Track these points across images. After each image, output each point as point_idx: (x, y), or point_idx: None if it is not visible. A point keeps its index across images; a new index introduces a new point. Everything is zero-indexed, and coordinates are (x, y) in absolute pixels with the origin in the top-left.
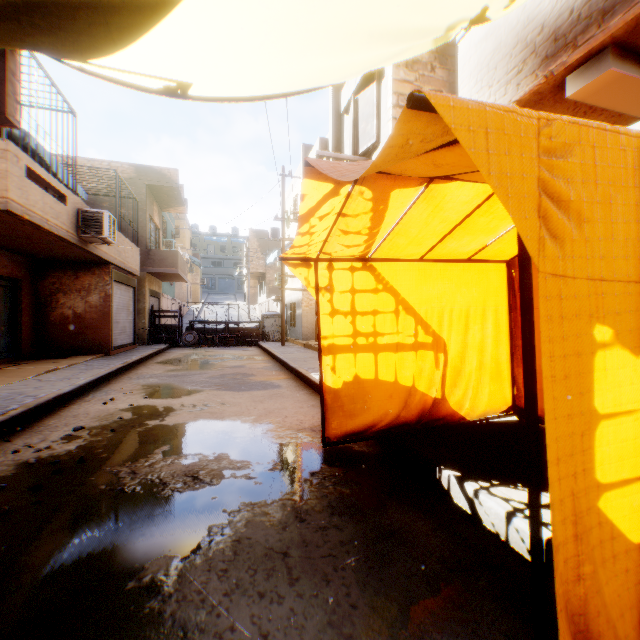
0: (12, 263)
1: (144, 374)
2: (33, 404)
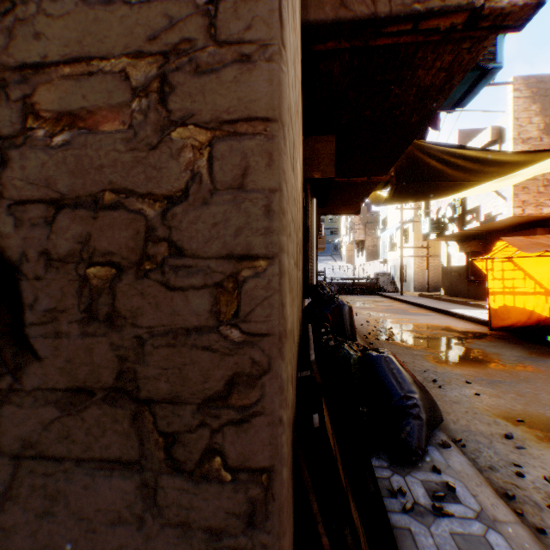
0: None
1: None
2: None
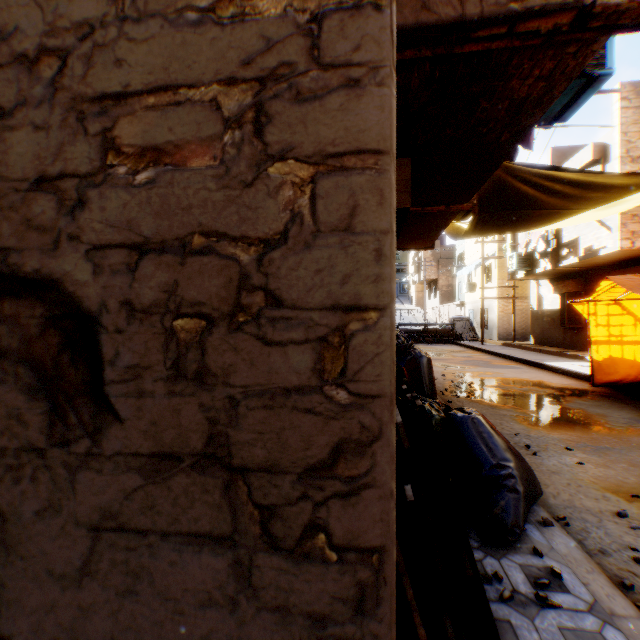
0: None
1: None
2: None
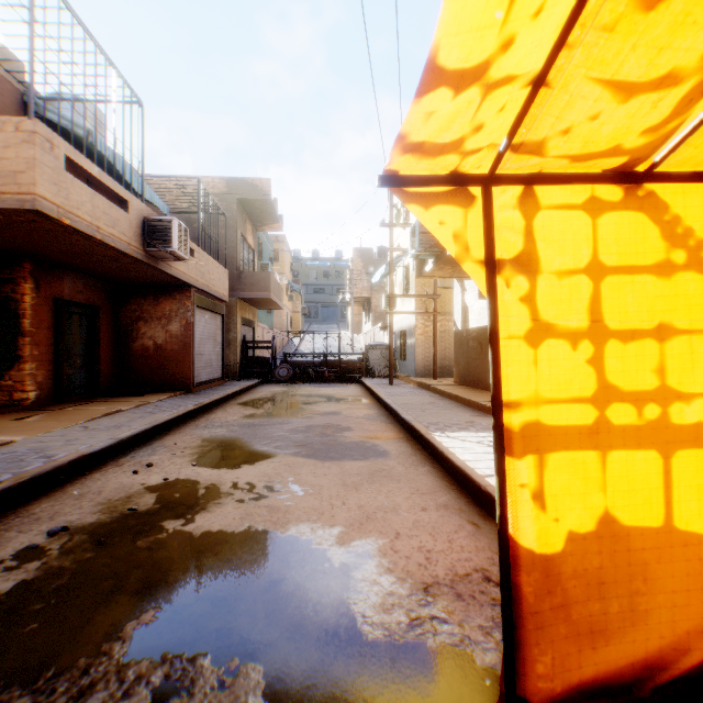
0: (88, 288)
1: (215, 421)
2: (30, 474)
